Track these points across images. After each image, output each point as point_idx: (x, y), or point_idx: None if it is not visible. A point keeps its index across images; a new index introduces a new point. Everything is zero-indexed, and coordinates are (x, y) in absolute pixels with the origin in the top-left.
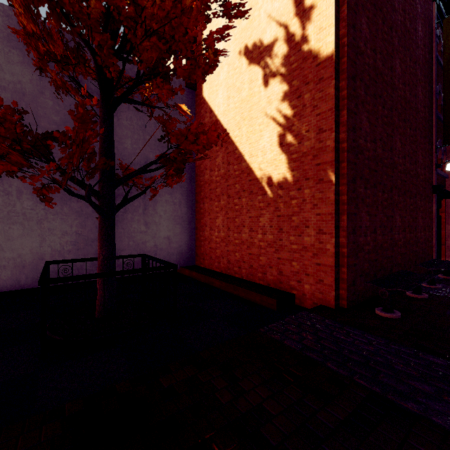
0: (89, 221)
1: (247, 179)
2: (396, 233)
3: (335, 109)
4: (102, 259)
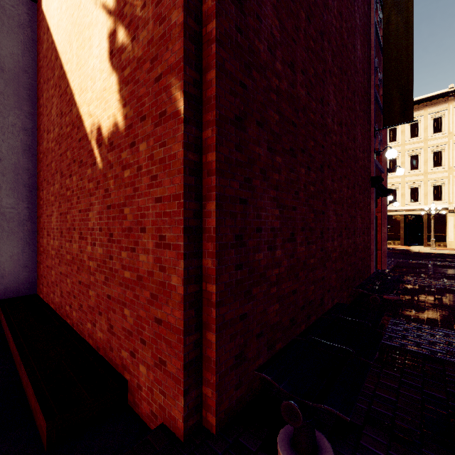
0: None
1: (77, 138)
2: (330, 240)
3: None
4: None
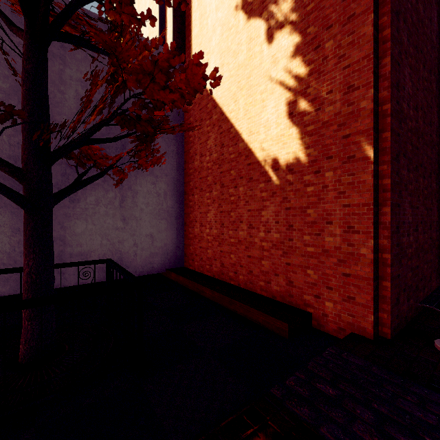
0: None
1: (245, 163)
2: (434, 231)
3: (373, 55)
4: (28, 273)
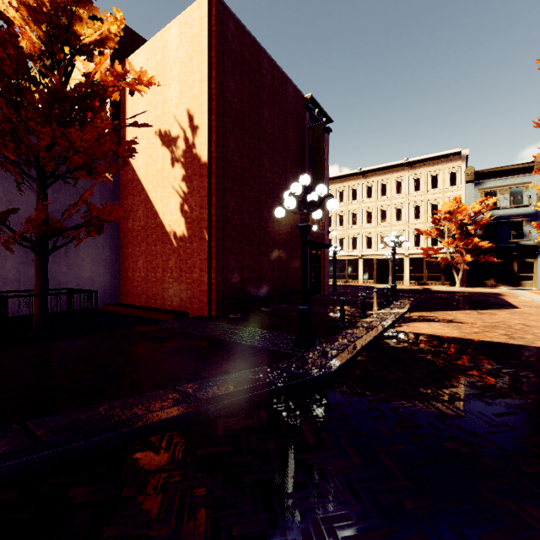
0: (8, 262)
1: (161, 232)
2: (264, 272)
3: (208, 196)
4: (38, 288)
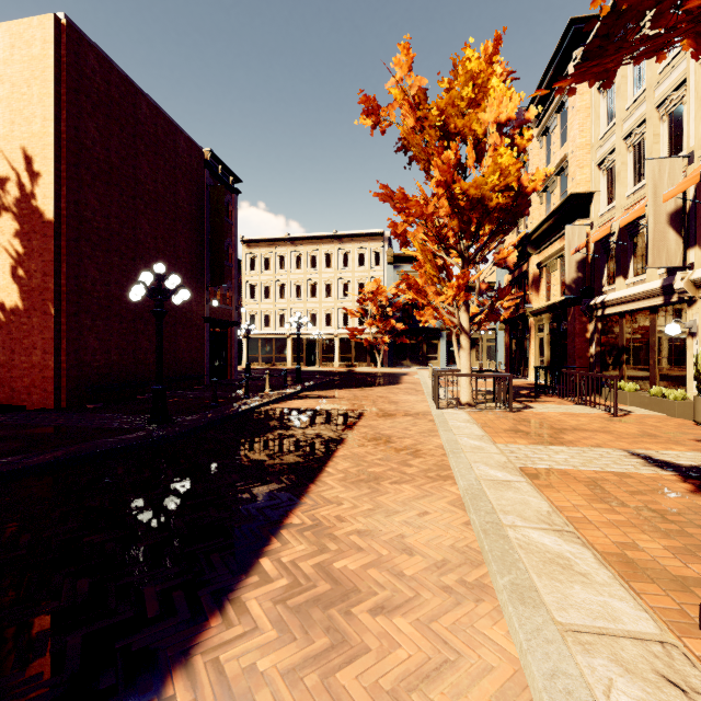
0: None
1: None
2: (143, 354)
3: (55, 262)
4: None
